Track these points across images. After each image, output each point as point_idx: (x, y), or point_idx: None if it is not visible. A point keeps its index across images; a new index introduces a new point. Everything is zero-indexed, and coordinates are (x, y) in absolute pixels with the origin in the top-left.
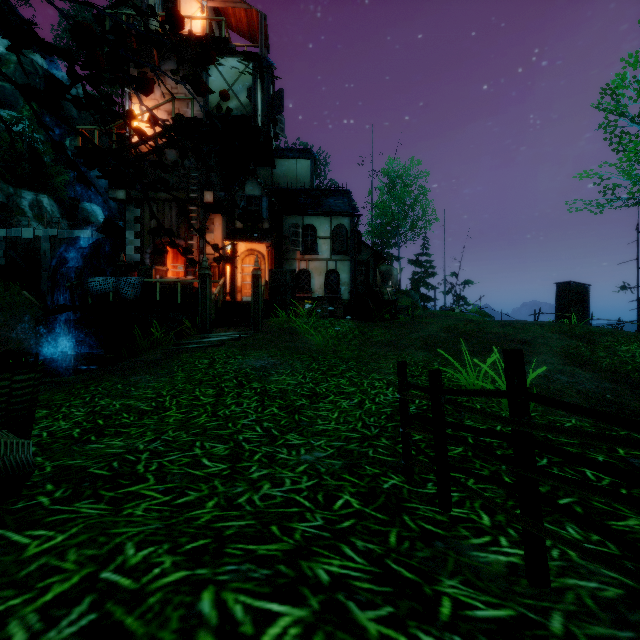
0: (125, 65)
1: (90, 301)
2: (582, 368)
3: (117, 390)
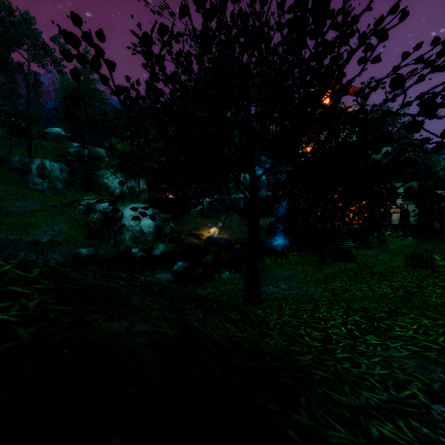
0: None
1: (296, 227)
2: None
3: None
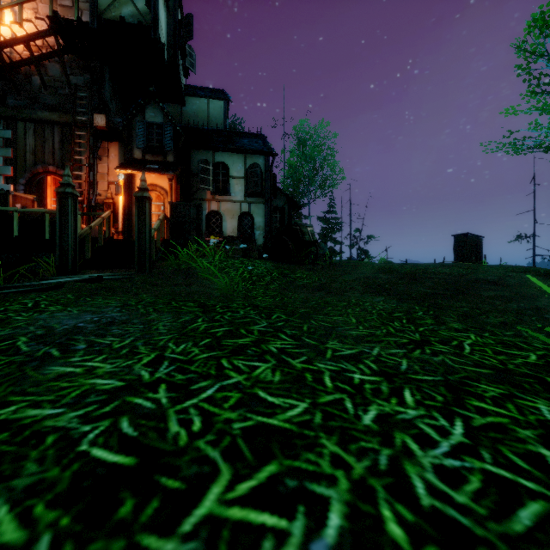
0: None
1: None
2: None
3: None
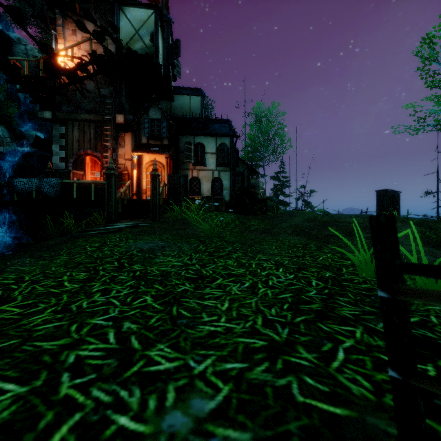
0: (52, 13)
1: (16, 198)
2: (437, 248)
3: None
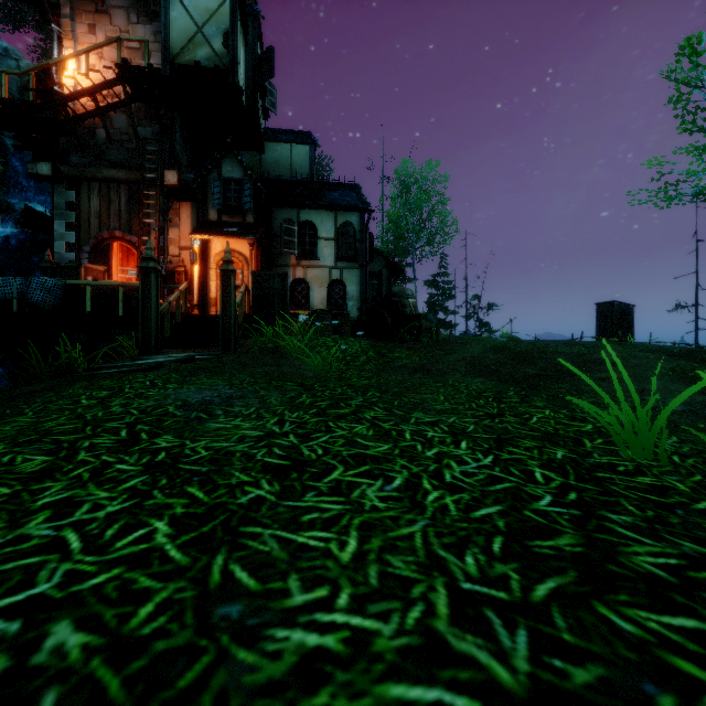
0: None
1: None
2: None
3: None
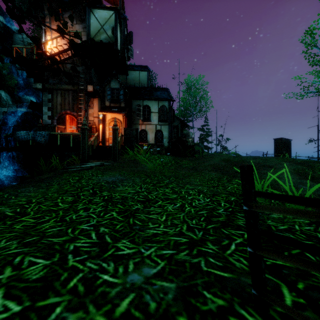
0: (42, 13)
1: (18, 145)
2: (312, 181)
3: (1, 198)
